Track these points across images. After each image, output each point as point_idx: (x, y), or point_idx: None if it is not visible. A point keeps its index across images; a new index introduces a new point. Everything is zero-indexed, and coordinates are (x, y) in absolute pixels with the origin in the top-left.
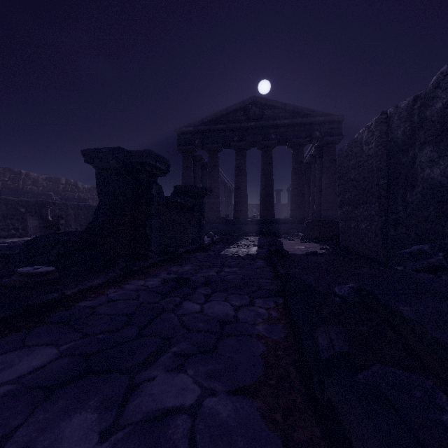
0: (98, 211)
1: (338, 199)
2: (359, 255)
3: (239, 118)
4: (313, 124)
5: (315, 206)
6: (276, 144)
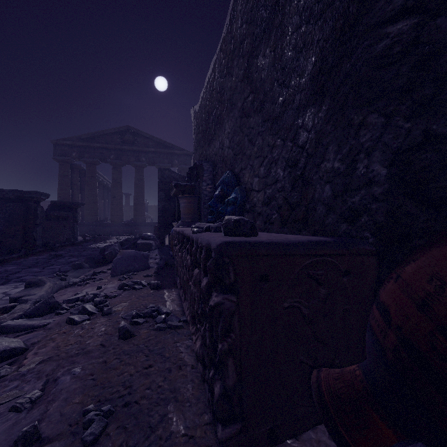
0: None
1: None
2: None
3: (115, 140)
4: (173, 155)
5: None
6: (146, 165)
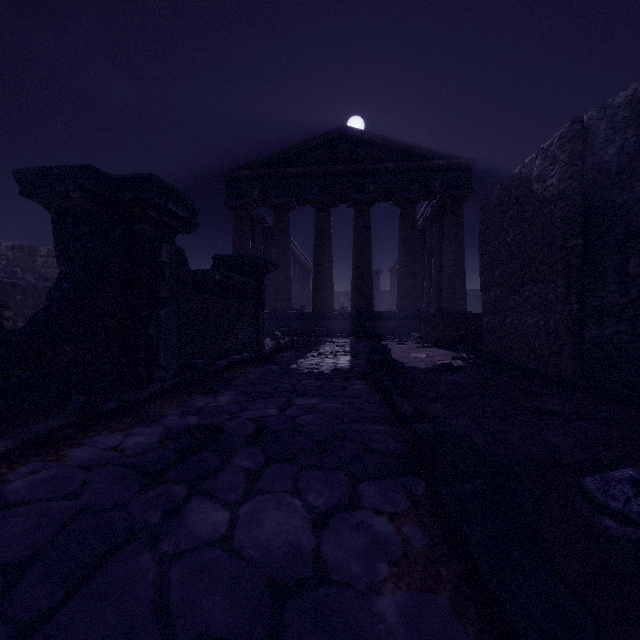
0: (53, 293)
1: (481, 278)
2: (521, 369)
3: (321, 159)
4: (430, 171)
5: (432, 294)
6: (375, 199)
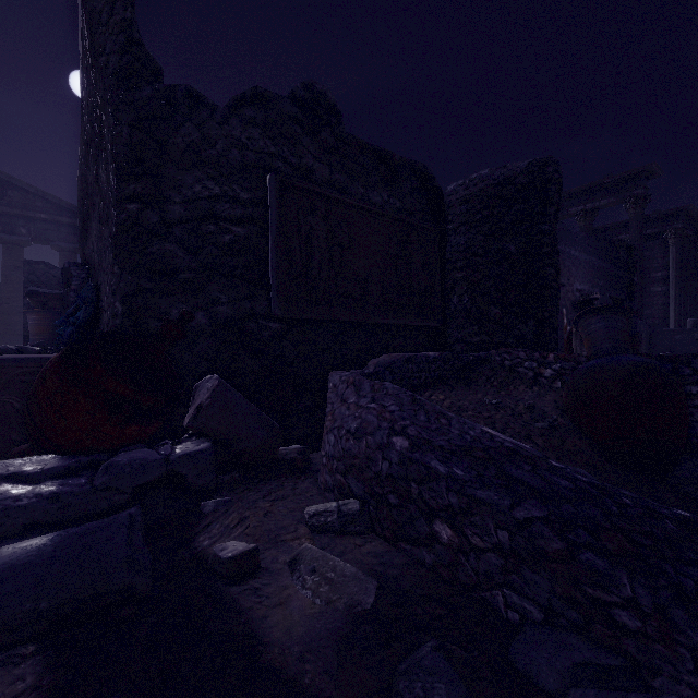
0: None
1: None
2: None
3: None
4: None
5: None
6: (30, 242)
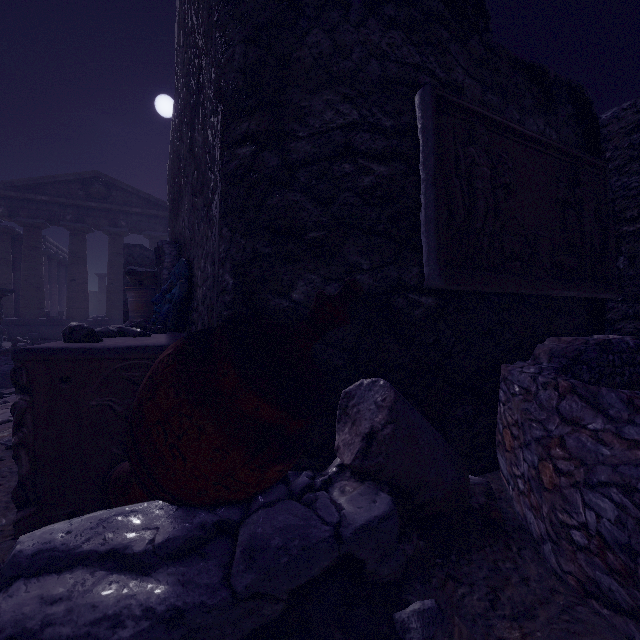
0: None
1: None
2: None
3: (75, 192)
4: None
5: None
6: (128, 233)
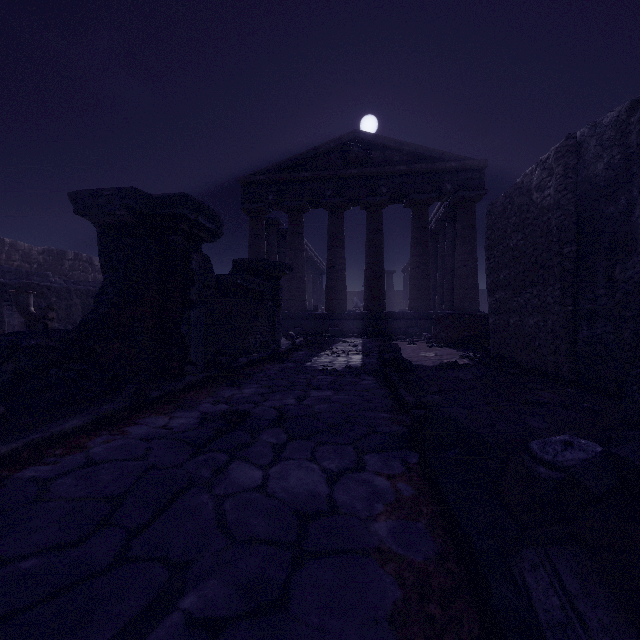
0: (100, 297)
1: (487, 281)
2: (523, 367)
3: (334, 163)
4: (442, 173)
5: (444, 294)
6: (388, 202)
